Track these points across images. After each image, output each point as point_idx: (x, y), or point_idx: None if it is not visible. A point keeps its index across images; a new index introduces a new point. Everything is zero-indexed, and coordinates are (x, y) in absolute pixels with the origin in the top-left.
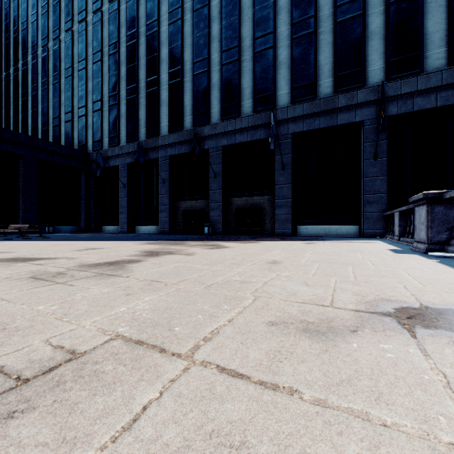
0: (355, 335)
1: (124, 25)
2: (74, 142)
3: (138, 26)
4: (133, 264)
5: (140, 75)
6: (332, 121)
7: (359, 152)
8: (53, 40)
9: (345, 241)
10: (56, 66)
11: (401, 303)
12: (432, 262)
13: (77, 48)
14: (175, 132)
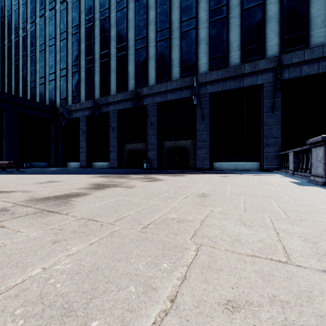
0: None
1: (83, 12)
2: (46, 100)
3: (94, 13)
4: (78, 198)
5: (96, 49)
6: (239, 84)
7: (259, 107)
8: (30, 24)
9: (252, 174)
10: (33, 43)
11: None
12: None
13: (48, 29)
14: (122, 92)
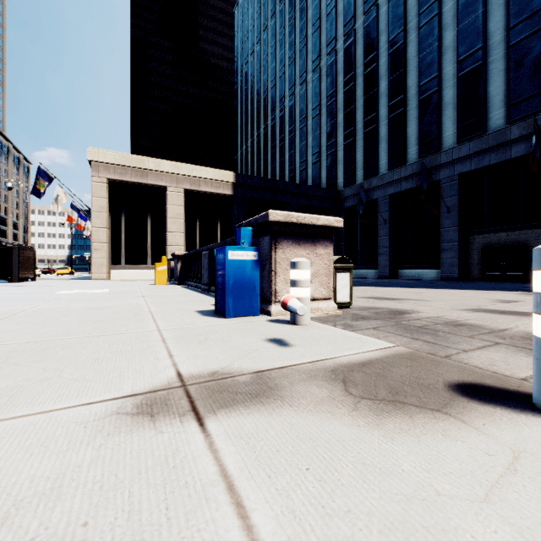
0: None
1: (384, 31)
2: (321, 183)
3: (405, 22)
4: None
5: (409, 82)
6: None
7: None
8: (299, 86)
9: None
10: (303, 110)
11: None
12: None
13: (325, 83)
14: (470, 139)
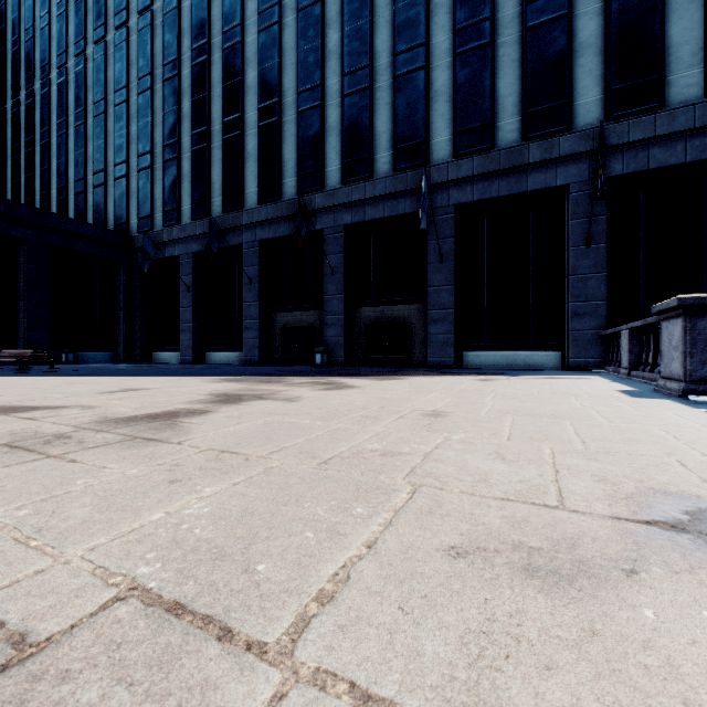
0: (637, 585)
1: (188, 32)
2: (108, 220)
3: (210, 35)
4: (193, 417)
5: (214, 112)
6: (519, 185)
7: (561, 234)
8: (75, 57)
9: (543, 376)
10: (80, 98)
11: (693, 499)
12: (702, 414)
13: (113, 70)
14: (269, 203)
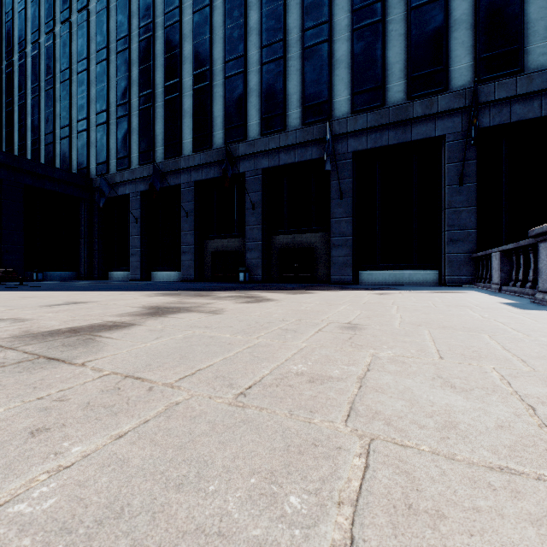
0: None
1: (136, 14)
2: (72, 165)
3: (154, 15)
4: (114, 331)
5: (157, 78)
6: (404, 136)
7: (439, 176)
8: (46, 35)
9: (428, 291)
10: (49, 67)
11: None
12: None
13: (76, 44)
14: (202, 151)
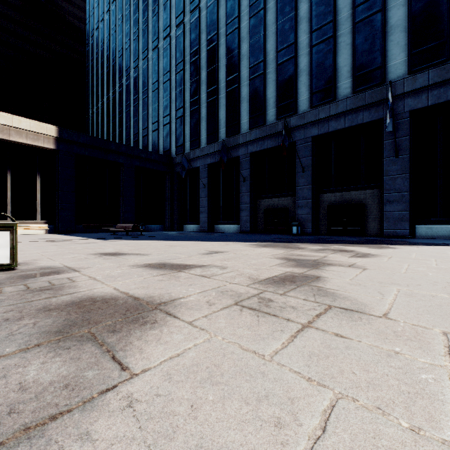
0: None
1: (204, 30)
2: (159, 149)
3: (218, 28)
4: (322, 283)
5: (220, 76)
6: None
7: None
8: (142, 60)
9: None
10: (145, 83)
11: None
12: None
13: (162, 63)
14: (257, 127)
